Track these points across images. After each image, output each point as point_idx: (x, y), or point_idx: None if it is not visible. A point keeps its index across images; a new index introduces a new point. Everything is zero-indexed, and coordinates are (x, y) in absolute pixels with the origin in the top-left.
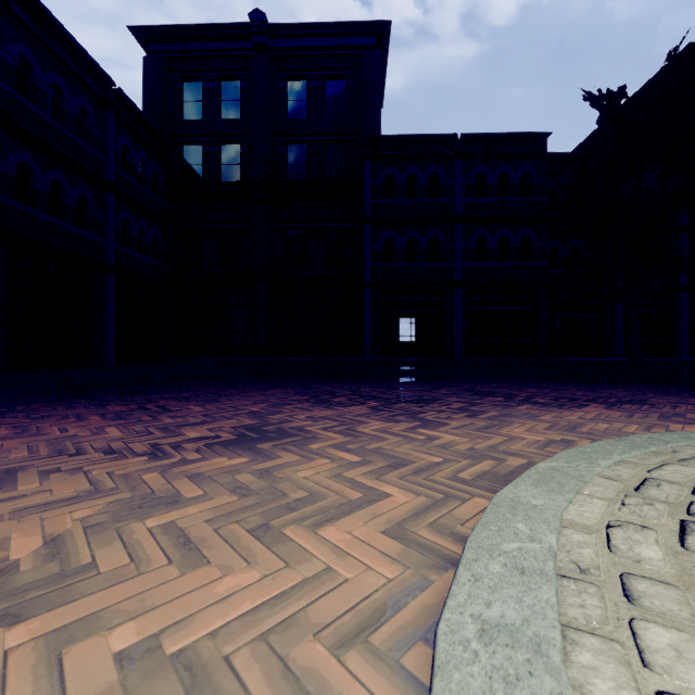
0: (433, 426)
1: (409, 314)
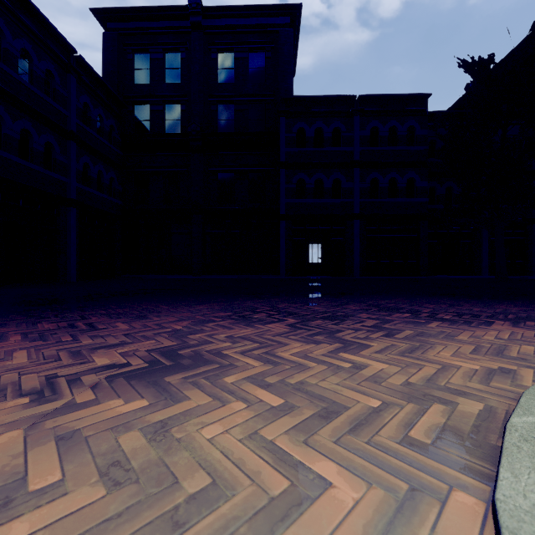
0: (355, 348)
1: (317, 240)
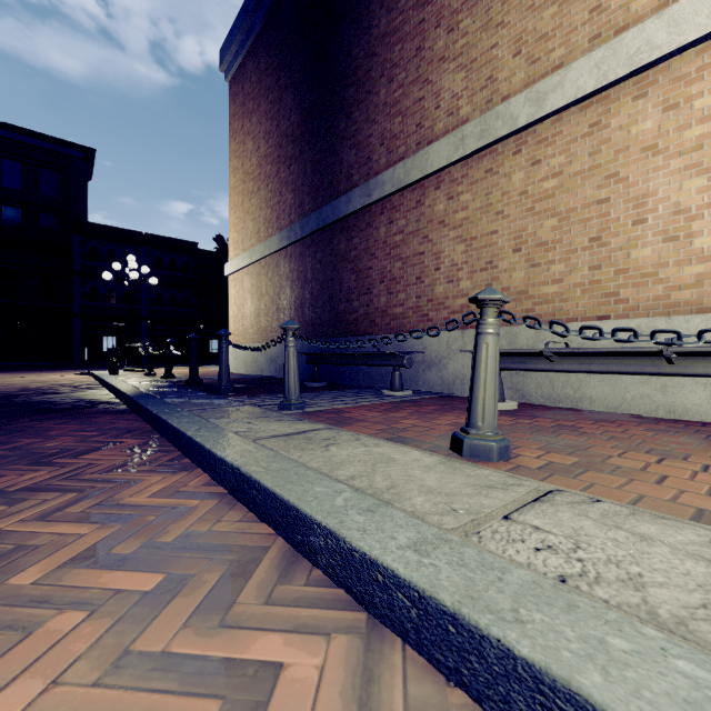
0: None
1: (112, 334)
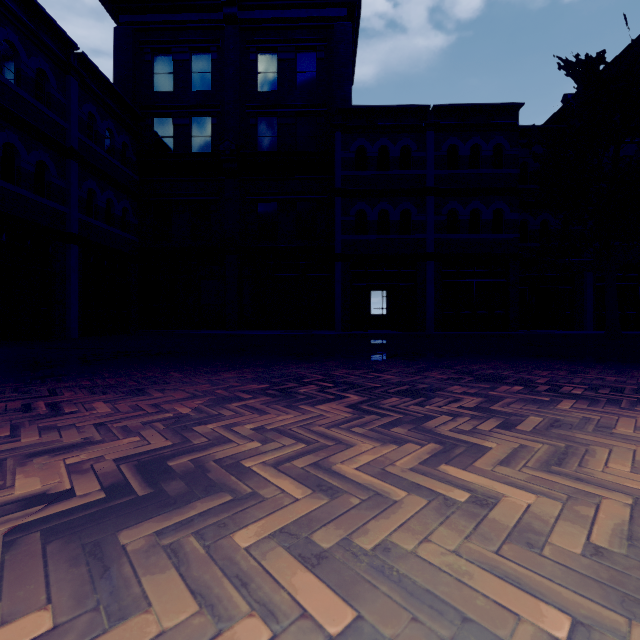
0: (462, 454)
1: (381, 287)
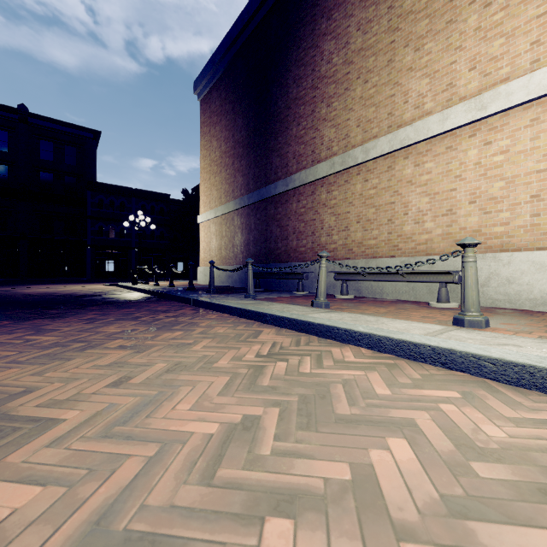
0: None
1: (111, 259)
